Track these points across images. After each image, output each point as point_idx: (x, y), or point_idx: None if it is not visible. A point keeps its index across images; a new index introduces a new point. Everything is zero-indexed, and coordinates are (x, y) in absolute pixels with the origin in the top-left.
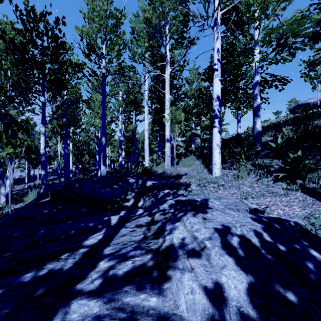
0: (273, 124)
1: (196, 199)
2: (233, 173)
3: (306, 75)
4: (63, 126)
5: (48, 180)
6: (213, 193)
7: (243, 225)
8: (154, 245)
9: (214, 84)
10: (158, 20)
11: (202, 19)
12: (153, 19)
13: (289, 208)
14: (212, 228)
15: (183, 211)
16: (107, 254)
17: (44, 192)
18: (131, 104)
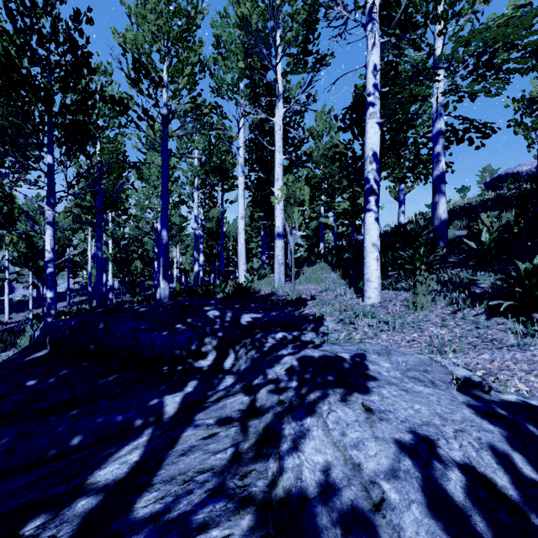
0: (460, 207)
1: (341, 354)
2: (404, 297)
3: (517, 124)
4: (90, 209)
5: (71, 303)
6: (371, 340)
7: (461, 431)
8: (257, 480)
9: (367, 131)
10: (263, 20)
11: (345, 9)
12: (253, 17)
13: (537, 378)
14: (393, 442)
15: (318, 387)
16: (140, 517)
17: (40, 338)
18: (215, 172)
